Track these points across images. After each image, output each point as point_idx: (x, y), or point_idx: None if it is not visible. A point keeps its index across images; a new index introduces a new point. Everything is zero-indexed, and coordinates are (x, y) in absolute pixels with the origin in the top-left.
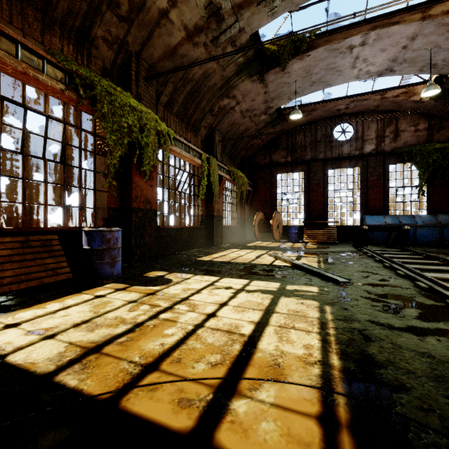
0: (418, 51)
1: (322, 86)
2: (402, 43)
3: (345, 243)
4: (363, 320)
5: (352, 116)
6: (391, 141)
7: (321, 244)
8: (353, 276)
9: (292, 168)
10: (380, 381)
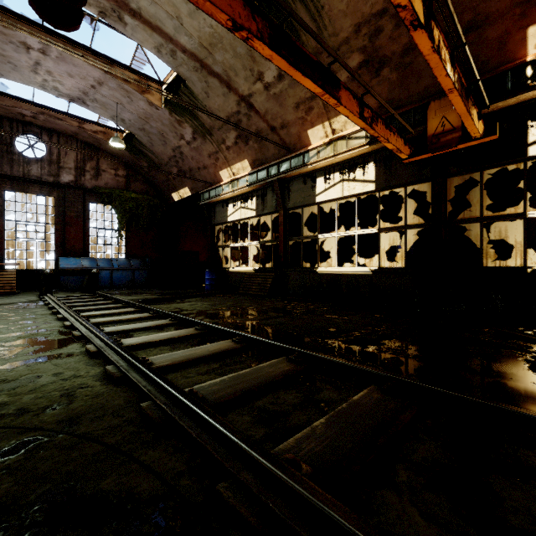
0: (107, 99)
1: None
2: (90, 81)
3: (32, 291)
4: None
5: (45, 131)
6: (93, 178)
7: None
8: None
9: None
10: None
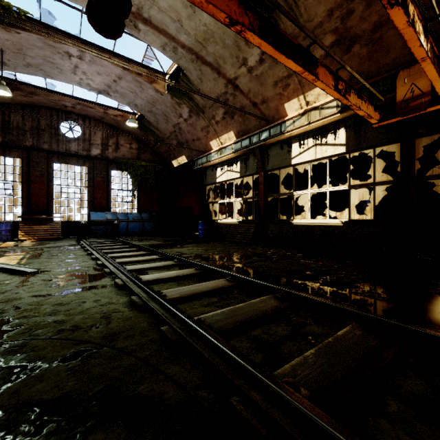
0: (125, 89)
1: (42, 74)
2: (113, 77)
3: (72, 237)
4: (25, 297)
5: (80, 117)
6: (114, 151)
7: (43, 241)
8: (50, 266)
9: (5, 151)
10: (3, 330)
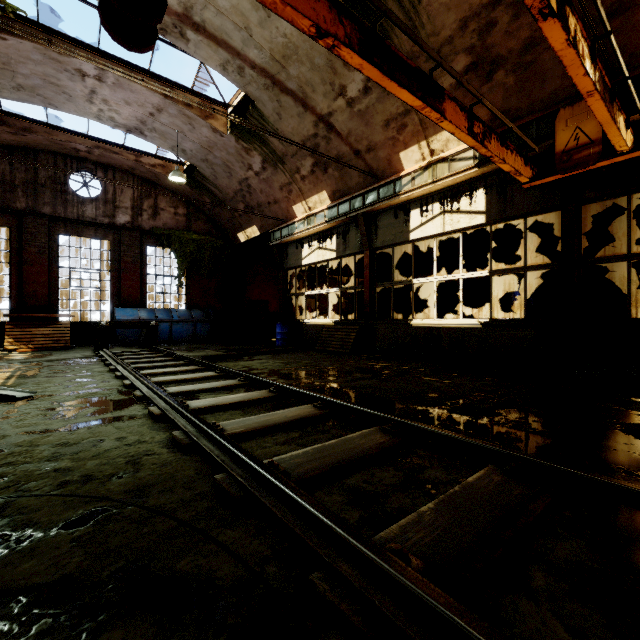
0: (167, 127)
1: (40, 101)
2: (149, 108)
3: (87, 346)
4: (12, 435)
5: (100, 167)
6: (151, 218)
7: (42, 351)
8: (51, 388)
9: None
10: None
